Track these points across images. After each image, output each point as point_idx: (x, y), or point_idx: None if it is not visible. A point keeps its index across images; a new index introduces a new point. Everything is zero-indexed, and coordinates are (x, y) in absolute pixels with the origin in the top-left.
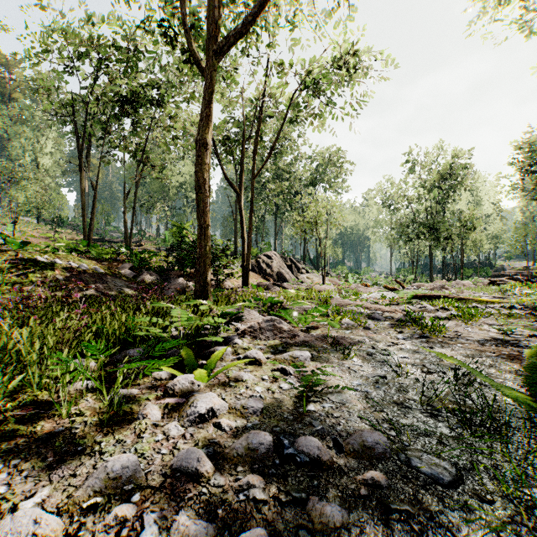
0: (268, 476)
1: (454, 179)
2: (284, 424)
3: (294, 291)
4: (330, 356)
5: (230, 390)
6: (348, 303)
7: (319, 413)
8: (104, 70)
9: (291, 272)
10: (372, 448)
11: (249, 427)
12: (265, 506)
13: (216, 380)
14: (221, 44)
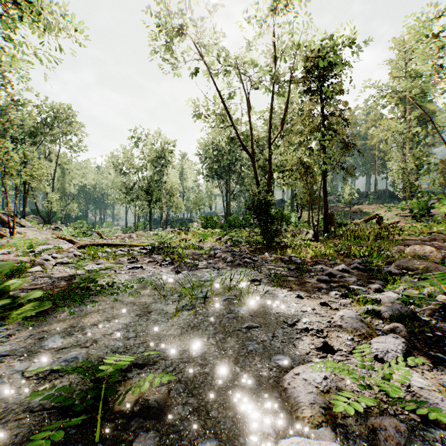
0: None
1: (165, 159)
2: None
3: None
4: None
5: None
6: None
7: None
8: None
9: None
10: None
11: None
12: None
13: None
14: None
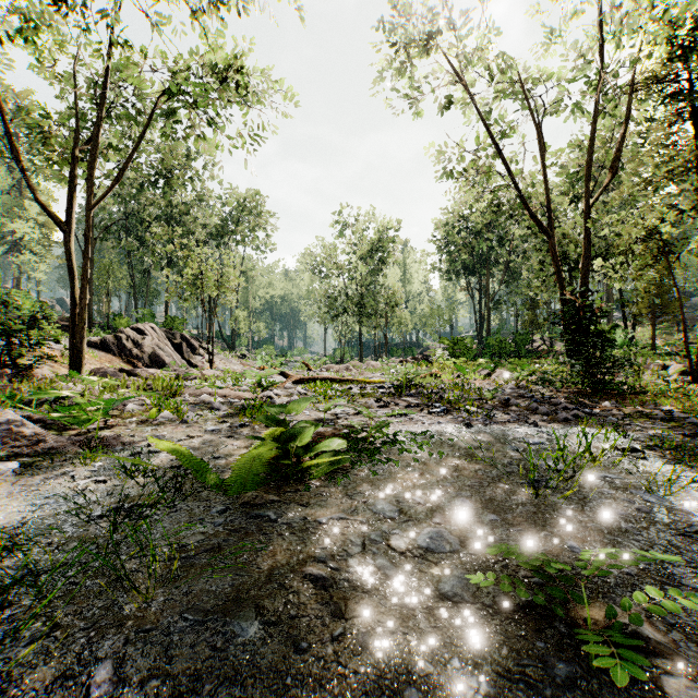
0: None
1: (382, 251)
2: None
3: (98, 378)
4: (66, 464)
5: None
6: (205, 391)
7: None
8: None
9: (181, 353)
10: None
11: None
12: None
13: None
14: None
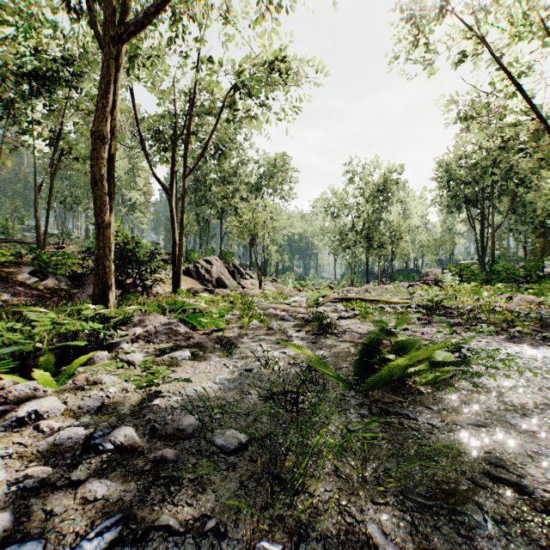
0: (60, 466)
1: (386, 192)
2: (115, 419)
3: (208, 295)
4: (214, 355)
5: (81, 393)
6: (269, 306)
7: (160, 406)
8: (6, 39)
9: (234, 278)
10: (183, 430)
11: (74, 425)
12: (34, 493)
13: (72, 385)
14: (121, 32)
